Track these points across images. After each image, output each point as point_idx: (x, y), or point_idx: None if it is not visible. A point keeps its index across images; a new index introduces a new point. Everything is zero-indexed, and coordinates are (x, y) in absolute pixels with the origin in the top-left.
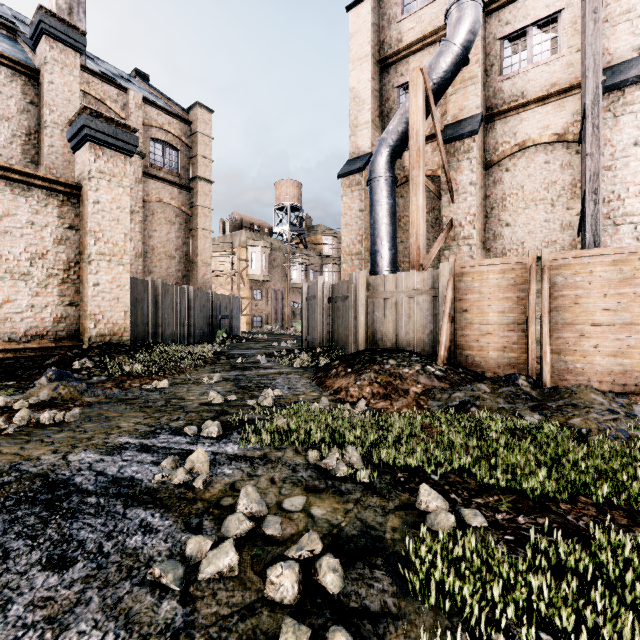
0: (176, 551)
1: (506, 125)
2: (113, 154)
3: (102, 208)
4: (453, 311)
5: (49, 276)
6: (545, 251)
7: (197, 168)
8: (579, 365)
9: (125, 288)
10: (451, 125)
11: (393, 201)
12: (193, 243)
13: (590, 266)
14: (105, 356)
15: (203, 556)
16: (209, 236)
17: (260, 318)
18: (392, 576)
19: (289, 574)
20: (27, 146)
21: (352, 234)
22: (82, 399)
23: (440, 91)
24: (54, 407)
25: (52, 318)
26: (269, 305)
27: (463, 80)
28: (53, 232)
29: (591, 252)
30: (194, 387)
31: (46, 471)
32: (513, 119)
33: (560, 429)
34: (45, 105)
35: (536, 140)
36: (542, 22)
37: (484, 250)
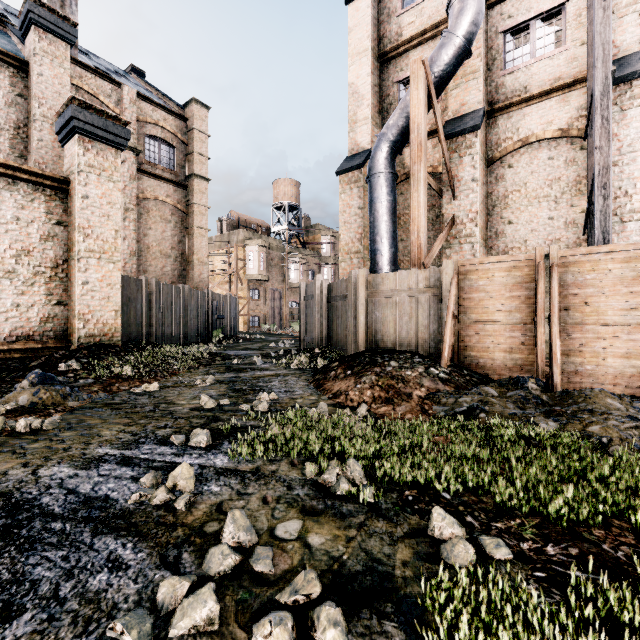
0: (146, 595)
1: (508, 120)
2: (103, 147)
3: (91, 203)
4: (457, 310)
5: (36, 274)
6: (554, 248)
7: (193, 165)
8: (590, 367)
9: (116, 287)
10: (452, 120)
11: (393, 198)
12: (189, 242)
13: (601, 263)
14: (94, 357)
15: (178, 602)
16: (205, 235)
17: (258, 318)
18: (405, 630)
19: (280, 633)
20: (15, 140)
21: (351, 232)
22: (65, 404)
23: (442, 85)
24: (33, 413)
25: (39, 318)
26: (267, 305)
27: (465, 74)
28: (40, 228)
29: (602, 248)
30: (186, 390)
31: (11, 489)
32: (516, 114)
33: (580, 438)
34: (34, 98)
35: (539, 136)
36: (545, 15)
37: (486, 248)
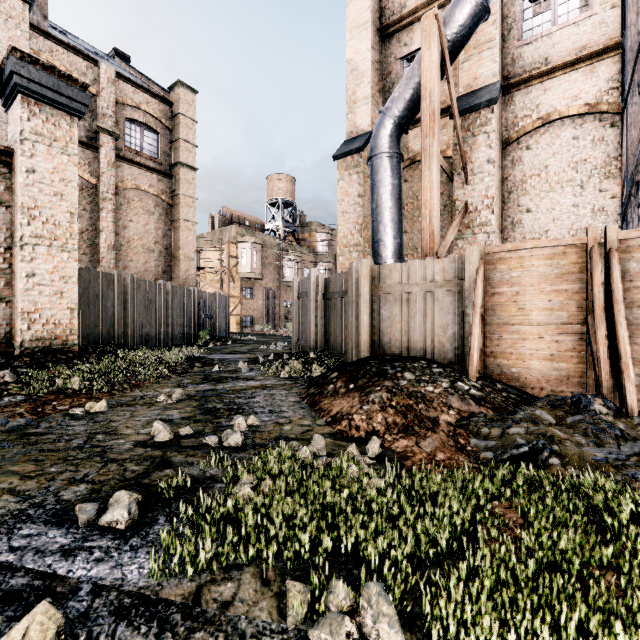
0: None
1: (527, 96)
2: (55, 113)
3: (39, 179)
4: (483, 308)
5: None
6: (612, 228)
7: (179, 153)
8: None
9: (71, 280)
10: (464, 96)
11: (398, 182)
12: (174, 235)
13: None
14: (36, 366)
15: None
16: (192, 228)
17: (251, 318)
18: None
19: None
20: None
21: (350, 223)
22: None
23: (455, 50)
24: None
25: None
26: (261, 304)
27: (478, 44)
28: None
29: None
30: (141, 411)
31: None
32: (535, 89)
33: None
34: None
35: (563, 112)
36: None
37: (501, 240)
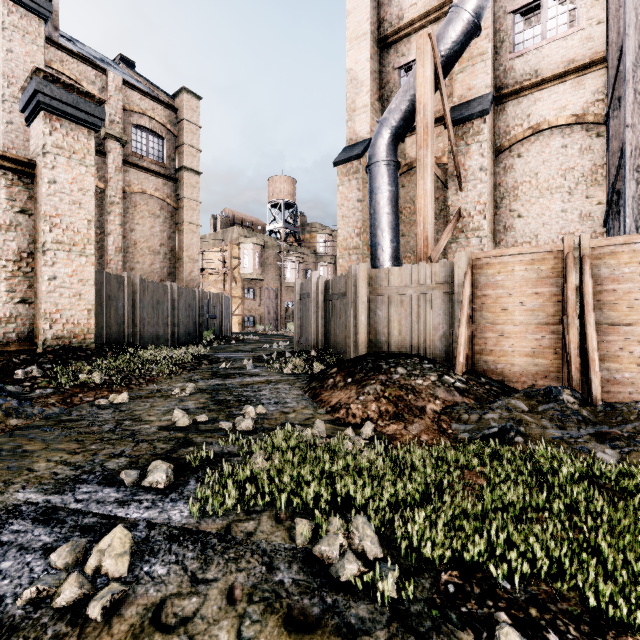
0: None
1: (518, 106)
2: (74, 127)
3: (60, 189)
4: (471, 309)
5: None
6: (585, 237)
7: (183, 158)
8: (628, 374)
9: (89, 283)
10: (458, 106)
11: (395, 188)
12: (179, 238)
13: None
14: (59, 363)
15: None
16: (196, 231)
17: (253, 318)
18: None
19: None
20: None
21: (349, 227)
22: (7, 422)
23: (448, 65)
24: None
25: None
26: (262, 304)
27: (471, 57)
28: None
29: None
30: (160, 402)
31: None
32: (526, 100)
33: None
34: (3, 76)
35: (552, 122)
36: None
37: (494, 243)
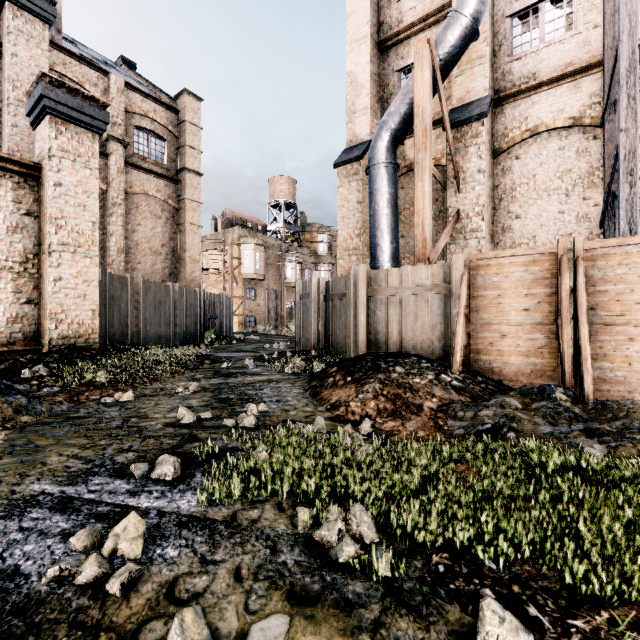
0: None
1: (516, 109)
2: (78, 131)
3: (65, 192)
4: (468, 310)
5: (1, 269)
6: (579, 239)
7: (185, 159)
8: (620, 373)
9: (93, 284)
10: (457, 109)
11: (395, 190)
12: (181, 238)
13: (634, 256)
14: (65, 362)
15: None
16: (198, 231)
17: (253, 318)
18: None
19: None
20: None
21: (349, 228)
22: (17, 419)
23: (447, 68)
24: None
25: (5, 318)
26: (263, 305)
27: (470, 60)
28: (6, 218)
29: (636, 239)
30: (164, 400)
31: None
32: (524, 102)
33: None
34: (8, 80)
35: (549, 125)
36: None
37: (492, 244)
